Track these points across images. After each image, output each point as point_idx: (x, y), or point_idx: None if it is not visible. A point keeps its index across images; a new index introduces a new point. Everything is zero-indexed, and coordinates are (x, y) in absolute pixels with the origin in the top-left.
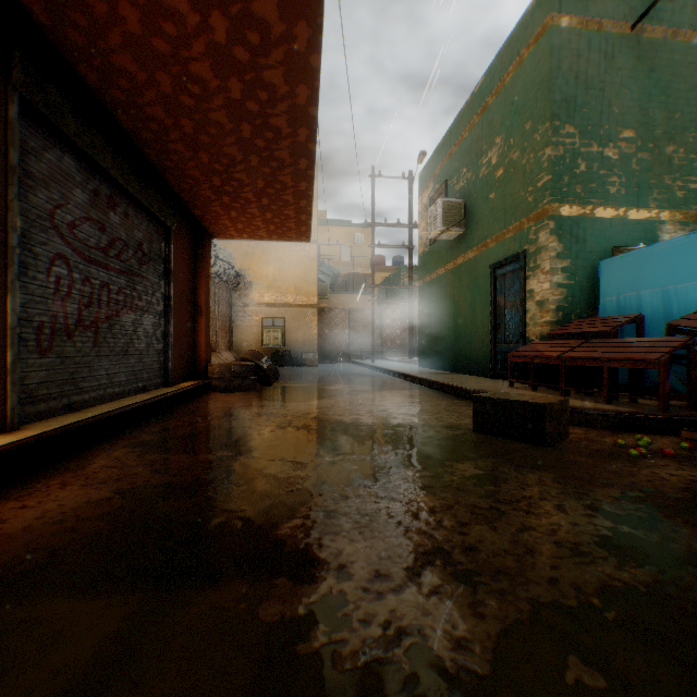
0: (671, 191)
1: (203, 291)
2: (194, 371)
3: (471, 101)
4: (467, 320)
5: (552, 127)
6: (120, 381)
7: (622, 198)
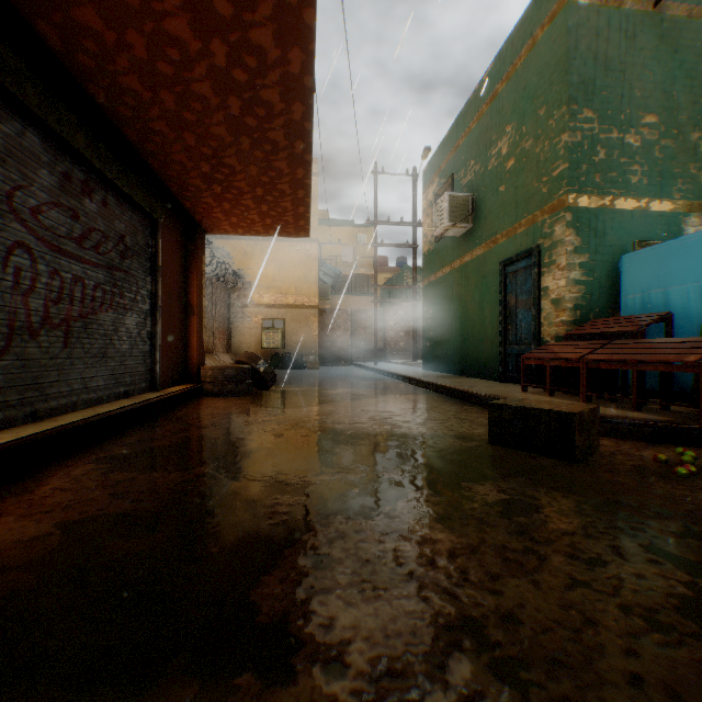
0: (696, 181)
1: (195, 289)
2: (185, 375)
3: (479, 90)
4: (475, 321)
5: (569, 112)
6: (97, 386)
7: (644, 189)
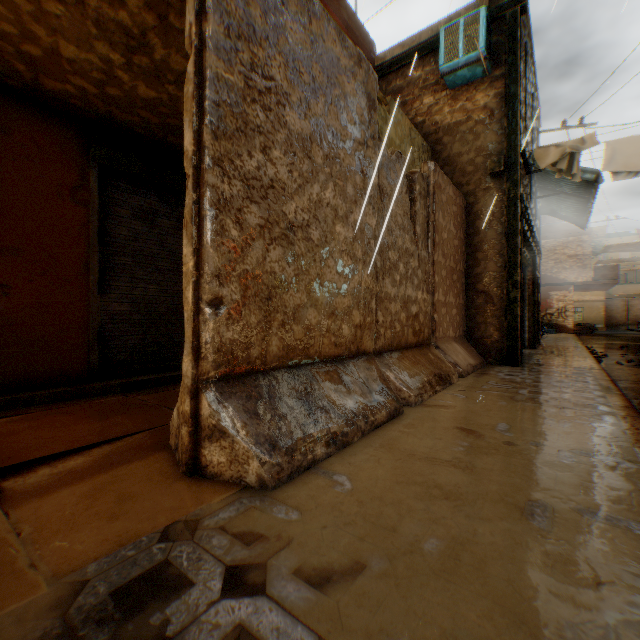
0: None
1: None
2: None
3: None
4: None
5: None
6: None
7: None
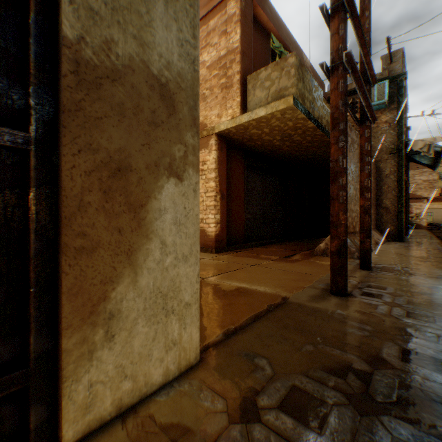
0: None
1: None
2: None
3: None
4: None
5: None
6: None
7: None
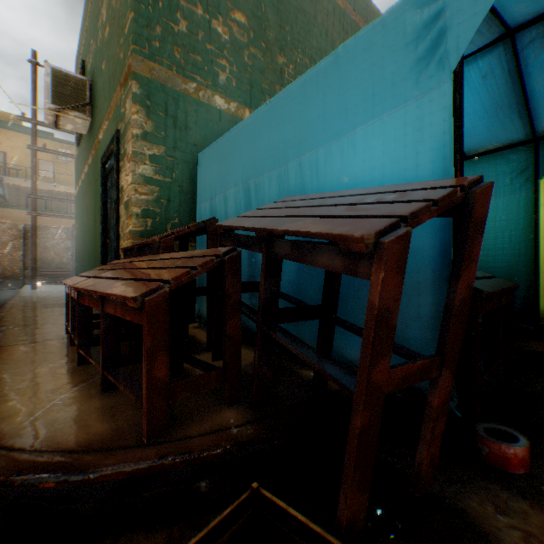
0: None
1: None
2: None
3: None
4: (93, 235)
5: None
6: None
7: (235, 92)
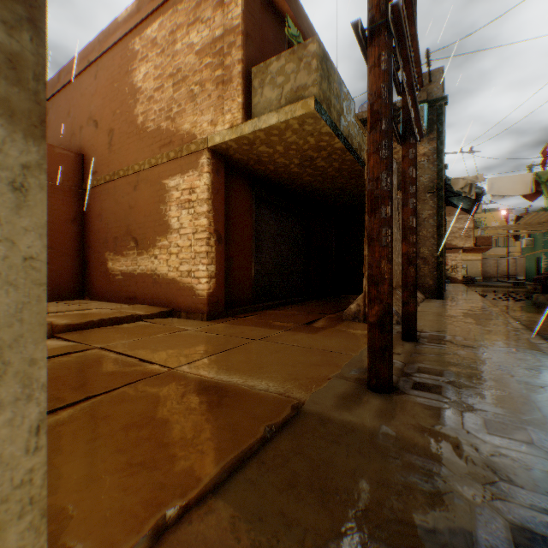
0: None
1: None
2: None
3: None
4: (532, 269)
5: (541, 235)
6: None
7: None
